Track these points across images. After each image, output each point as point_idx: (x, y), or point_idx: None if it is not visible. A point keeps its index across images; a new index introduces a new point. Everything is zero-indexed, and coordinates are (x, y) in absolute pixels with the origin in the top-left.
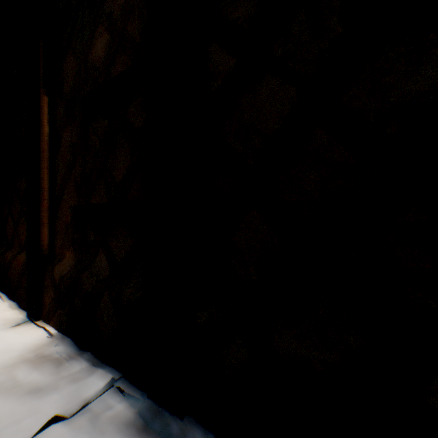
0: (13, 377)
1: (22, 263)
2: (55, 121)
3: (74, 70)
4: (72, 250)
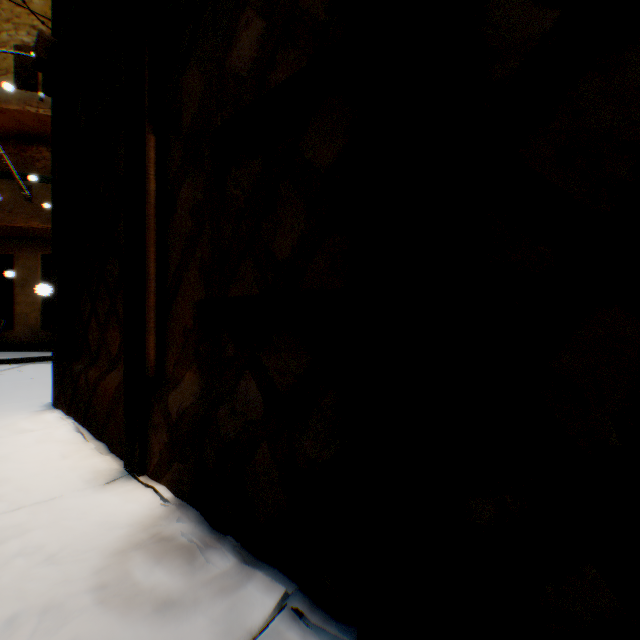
0: (126, 575)
1: (113, 386)
2: (166, 172)
3: (198, 88)
4: (195, 371)
